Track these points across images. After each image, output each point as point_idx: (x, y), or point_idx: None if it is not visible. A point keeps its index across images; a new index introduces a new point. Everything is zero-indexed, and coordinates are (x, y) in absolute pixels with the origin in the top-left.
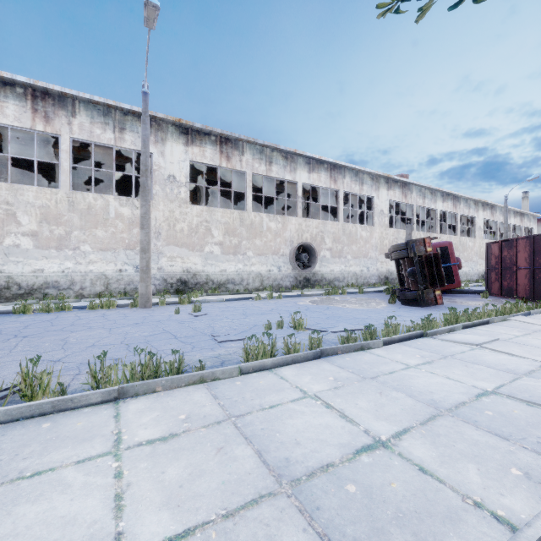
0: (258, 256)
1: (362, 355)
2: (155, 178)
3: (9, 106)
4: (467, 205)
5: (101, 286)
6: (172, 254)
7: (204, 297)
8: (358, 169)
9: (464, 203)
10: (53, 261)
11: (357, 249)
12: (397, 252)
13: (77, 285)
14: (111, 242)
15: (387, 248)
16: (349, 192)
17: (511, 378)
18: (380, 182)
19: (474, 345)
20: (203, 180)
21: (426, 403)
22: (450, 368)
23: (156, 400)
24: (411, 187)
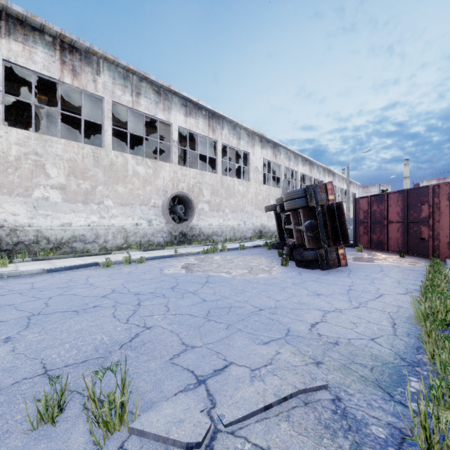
0: (120, 206)
1: None
2: None
3: None
4: (319, 171)
5: None
6: None
7: (24, 263)
8: (236, 122)
9: (316, 169)
10: None
11: (234, 203)
12: (294, 200)
13: None
14: None
15: (261, 203)
16: (227, 145)
17: None
18: (255, 139)
19: None
20: (42, 103)
21: None
22: None
23: None
24: (280, 149)
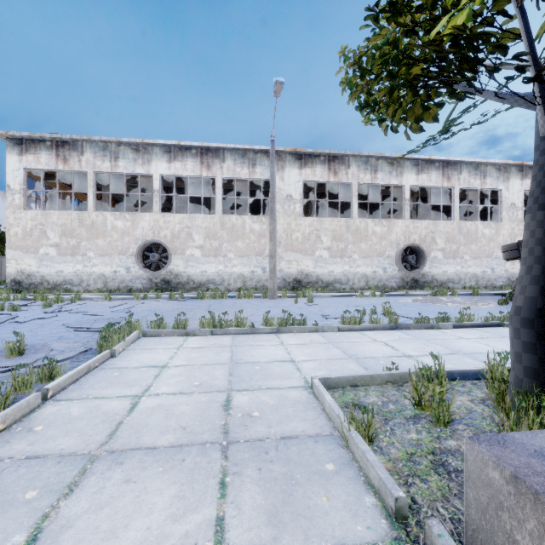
0: (363, 258)
1: (429, 331)
2: (276, 199)
3: (188, 163)
4: None
5: (240, 283)
6: (289, 259)
7: (314, 293)
8: (479, 162)
9: None
10: (212, 265)
11: (477, 249)
12: (507, 252)
13: (225, 282)
14: (246, 250)
15: None
16: (467, 188)
17: None
18: (511, 171)
19: None
20: (313, 194)
21: (452, 350)
22: (497, 342)
23: (294, 335)
24: None
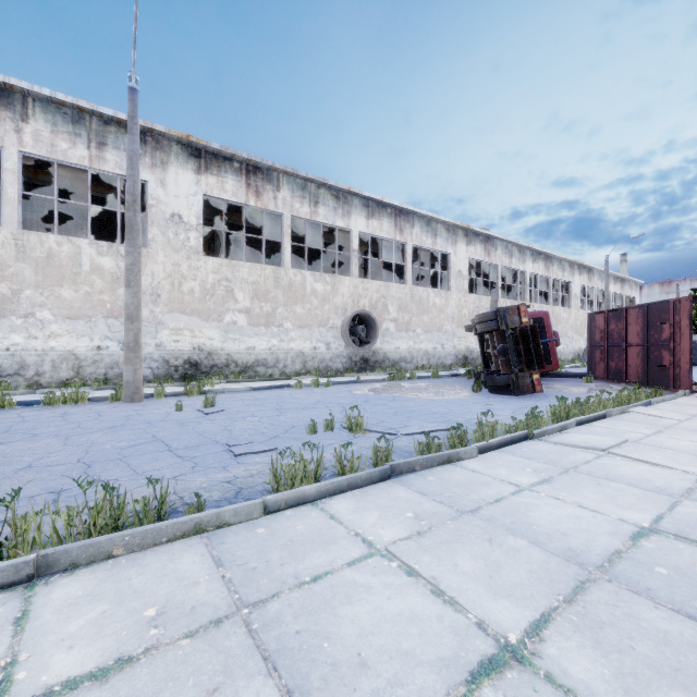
0: (299, 329)
1: (450, 471)
2: (151, 217)
3: None
4: (562, 268)
5: (68, 370)
6: (178, 325)
7: (223, 384)
8: (431, 217)
9: (558, 264)
10: None
11: (429, 321)
12: (484, 323)
13: (30, 369)
14: (84, 306)
15: (466, 319)
16: (419, 246)
17: (668, 502)
18: (458, 234)
19: (600, 450)
20: (223, 223)
21: (563, 556)
22: (580, 490)
23: (109, 575)
24: (495, 242)
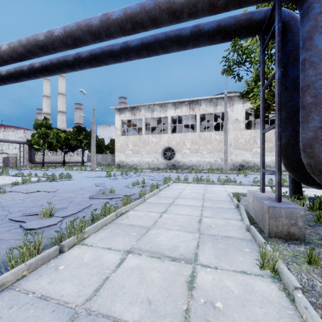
0: None
1: None
2: (229, 122)
3: (183, 109)
4: None
5: (209, 166)
6: (237, 153)
7: (252, 172)
8: None
9: None
10: (194, 157)
11: None
12: None
13: (201, 165)
14: (212, 149)
15: None
16: None
17: None
18: None
19: None
20: (253, 115)
21: None
22: None
23: (230, 185)
24: None
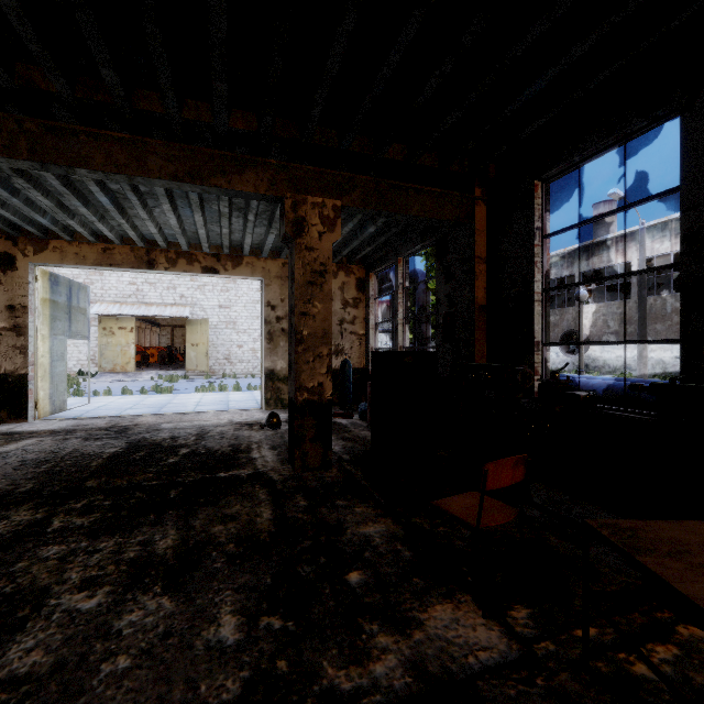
0: None
1: None
2: None
3: (604, 255)
4: None
5: (659, 369)
6: None
7: None
8: None
9: None
10: (627, 350)
11: None
12: None
13: None
14: (667, 333)
15: None
16: None
17: None
18: None
19: None
20: None
21: None
22: None
23: None
24: None
